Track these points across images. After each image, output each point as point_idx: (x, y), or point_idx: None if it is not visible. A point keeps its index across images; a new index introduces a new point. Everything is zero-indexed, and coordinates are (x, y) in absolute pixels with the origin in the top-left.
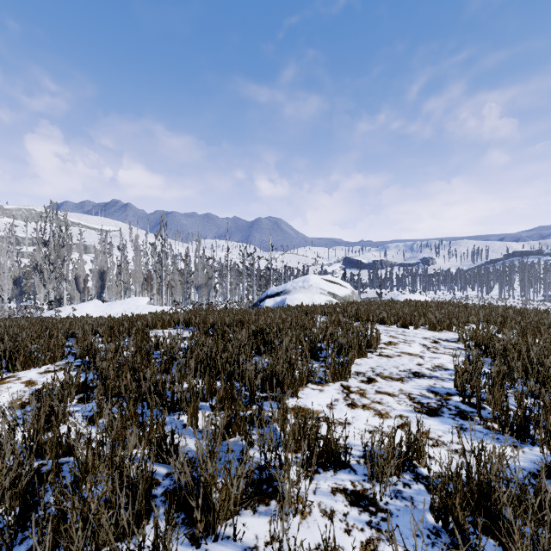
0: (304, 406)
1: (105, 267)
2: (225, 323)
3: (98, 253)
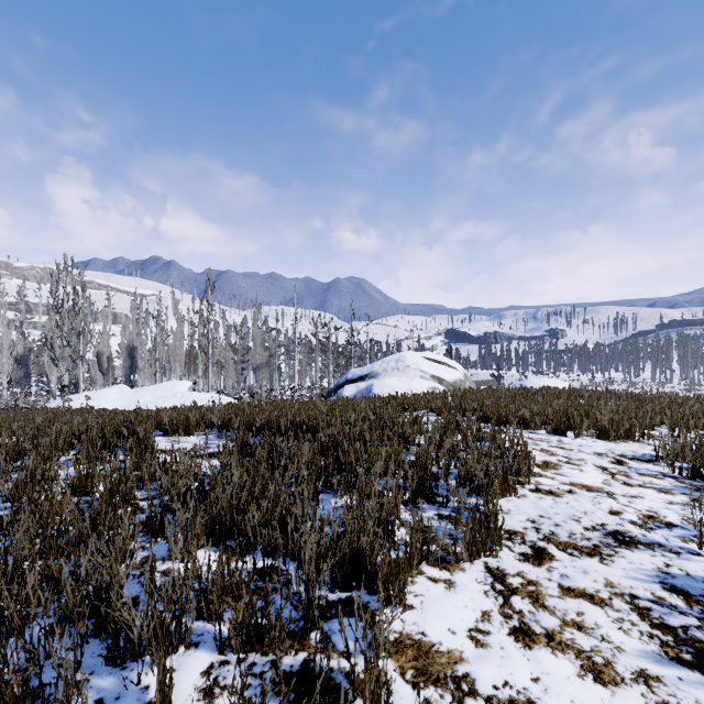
0: (420, 637)
1: (137, 341)
2: (281, 427)
3: (127, 323)
